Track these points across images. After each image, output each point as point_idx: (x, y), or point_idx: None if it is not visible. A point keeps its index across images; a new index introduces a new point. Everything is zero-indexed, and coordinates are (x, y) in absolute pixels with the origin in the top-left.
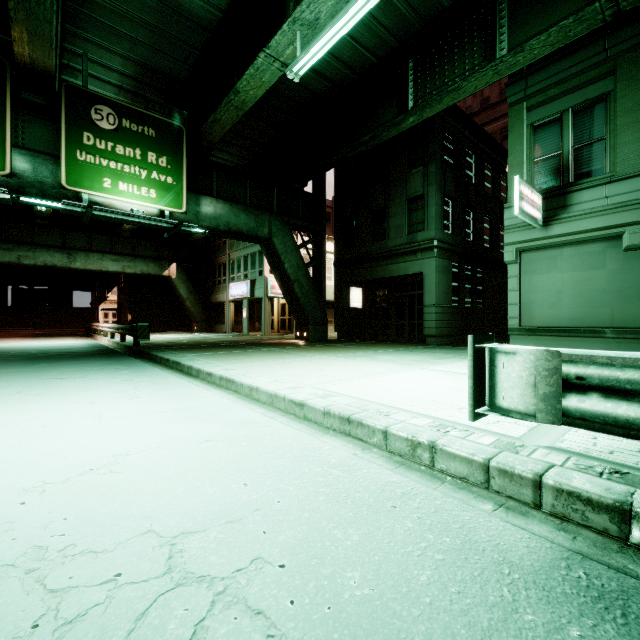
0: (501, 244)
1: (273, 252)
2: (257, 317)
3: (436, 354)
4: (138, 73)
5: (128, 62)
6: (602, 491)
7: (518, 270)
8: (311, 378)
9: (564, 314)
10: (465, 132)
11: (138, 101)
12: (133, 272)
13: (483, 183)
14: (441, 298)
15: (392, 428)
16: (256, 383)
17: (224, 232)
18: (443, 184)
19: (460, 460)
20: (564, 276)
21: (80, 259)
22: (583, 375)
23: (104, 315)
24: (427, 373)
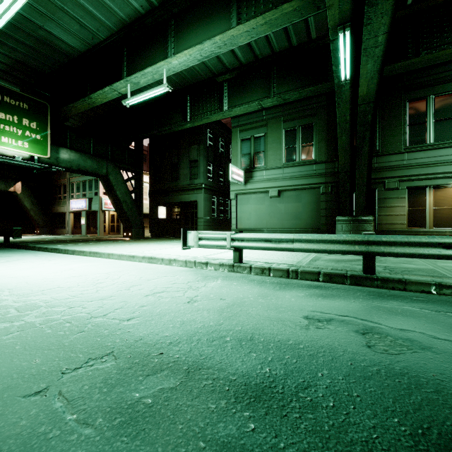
0: None
1: (109, 184)
2: (92, 223)
3: None
4: (12, 63)
5: (6, 57)
6: (205, 261)
7: (236, 203)
8: (136, 250)
9: (252, 223)
10: (219, 129)
11: (7, 76)
12: None
13: (229, 155)
14: (206, 214)
15: (164, 257)
16: (111, 252)
17: (75, 170)
18: (207, 155)
19: (181, 261)
20: (252, 206)
21: None
22: (202, 236)
23: None
24: None
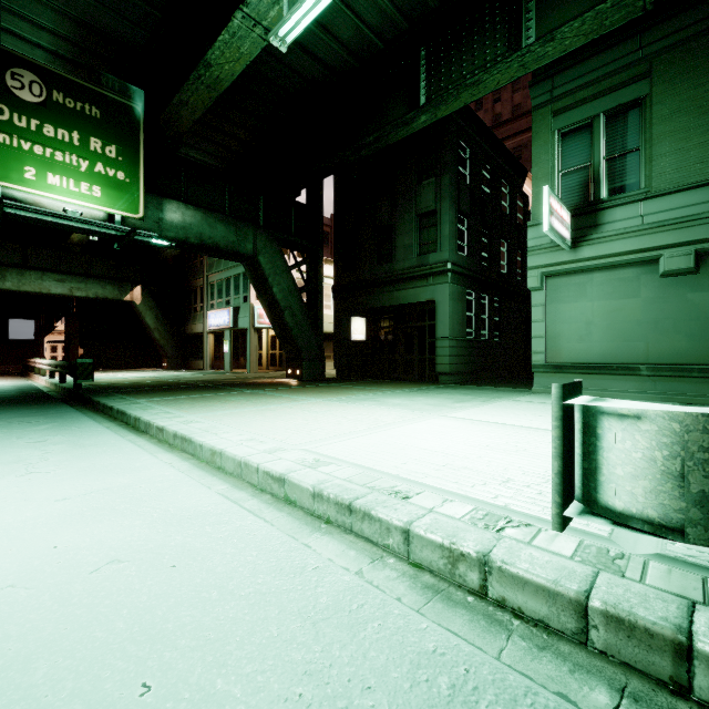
0: (518, 271)
1: (259, 273)
2: (242, 351)
3: (453, 396)
4: (78, 35)
5: (63, 18)
6: None
7: (543, 298)
8: (300, 434)
9: (594, 348)
10: (481, 142)
11: (81, 75)
12: (84, 296)
13: (500, 201)
14: (455, 330)
15: (417, 526)
16: (221, 444)
17: (196, 246)
18: (458, 199)
19: (534, 590)
20: (594, 305)
21: (11, 278)
22: None
23: (51, 349)
24: (448, 423)
